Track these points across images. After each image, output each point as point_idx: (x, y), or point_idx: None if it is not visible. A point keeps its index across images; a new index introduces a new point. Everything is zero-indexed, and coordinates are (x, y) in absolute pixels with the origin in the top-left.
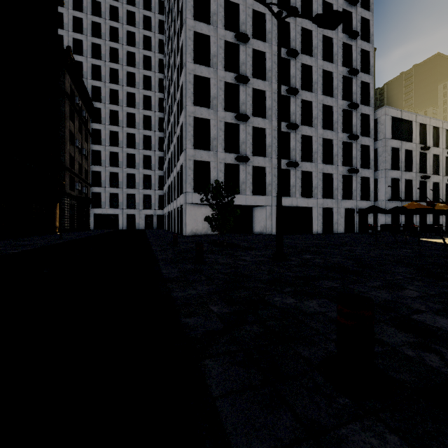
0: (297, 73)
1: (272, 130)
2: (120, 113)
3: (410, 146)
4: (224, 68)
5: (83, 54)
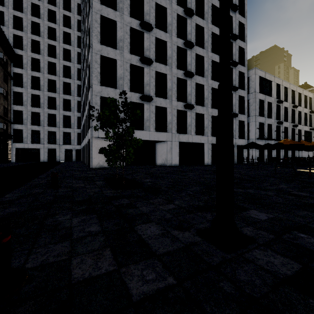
0: (192, 31)
1: (172, 76)
2: (41, 61)
3: (270, 99)
4: (130, 15)
5: (4, 4)
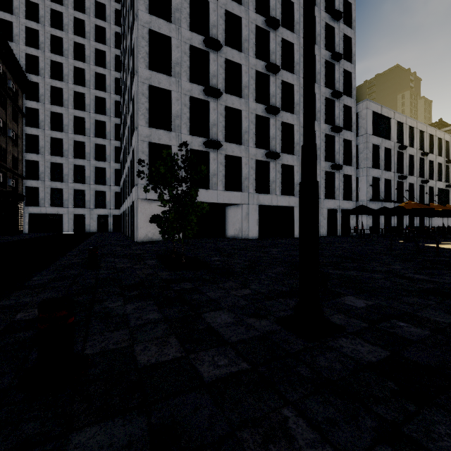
0: (277, 49)
1: (249, 113)
2: (64, 90)
3: (389, 144)
4: (190, 29)
5: (13, 12)
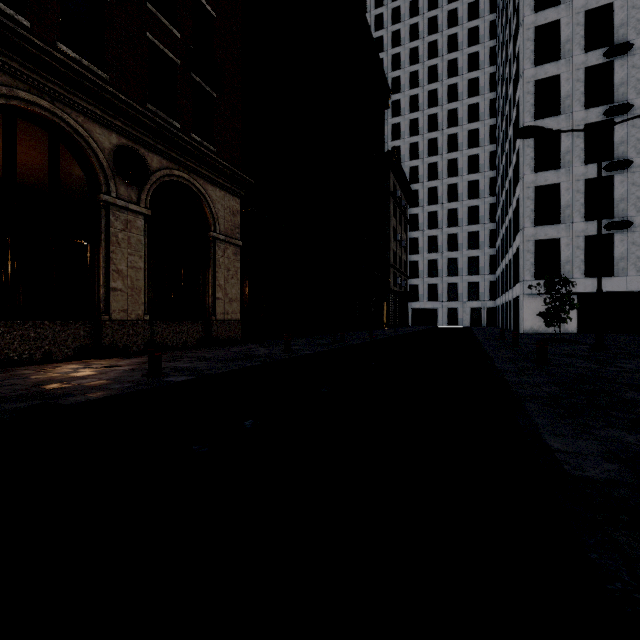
0: None
1: None
2: (439, 188)
3: None
4: (584, 106)
5: (401, 137)
